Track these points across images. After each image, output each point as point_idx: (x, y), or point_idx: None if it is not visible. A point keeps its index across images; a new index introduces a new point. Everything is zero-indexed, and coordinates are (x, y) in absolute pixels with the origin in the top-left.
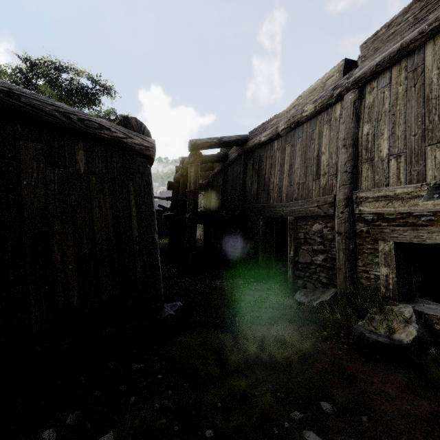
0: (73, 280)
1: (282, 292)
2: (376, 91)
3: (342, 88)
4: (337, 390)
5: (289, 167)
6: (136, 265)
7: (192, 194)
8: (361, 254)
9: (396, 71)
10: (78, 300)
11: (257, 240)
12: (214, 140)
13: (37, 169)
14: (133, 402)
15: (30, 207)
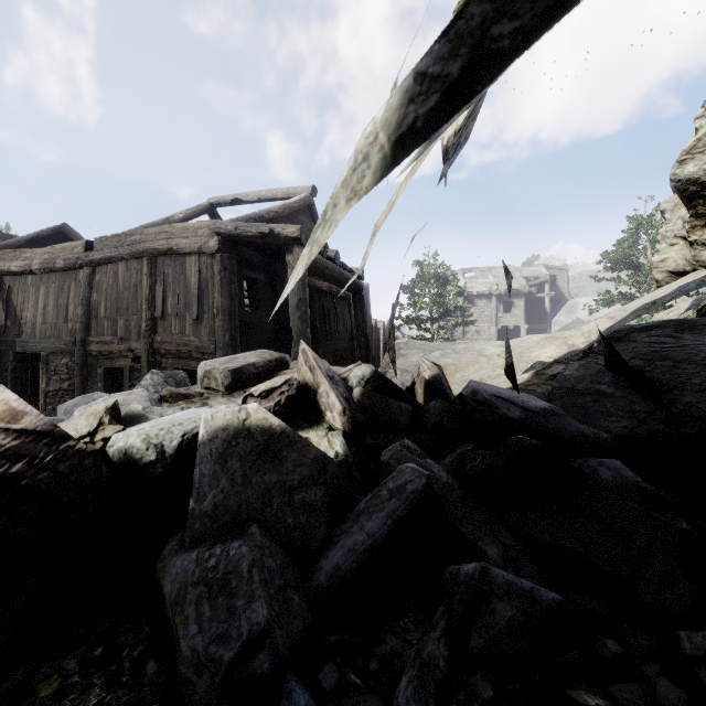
0: None
1: None
2: (101, 274)
3: (83, 261)
4: None
5: (44, 306)
6: None
7: None
8: (91, 377)
9: (110, 268)
10: None
11: (6, 377)
12: None
13: None
14: None
15: None
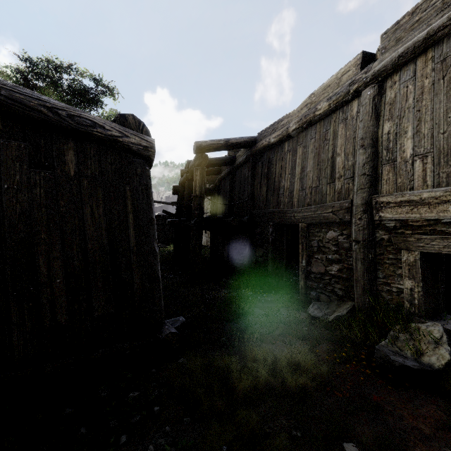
0: (61, 295)
1: (294, 305)
2: (398, 85)
3: (360, 83)
4: (362, 427)
5: (301, 170)
6: (133, 277)
7: (198, 199)
8: (382, 264)
9: (421, 62)
10: (67, 318)
11: (266, 247)
12: (221, 142)
13: (20, 171)
14: (123, 442)
15: (12, 214)
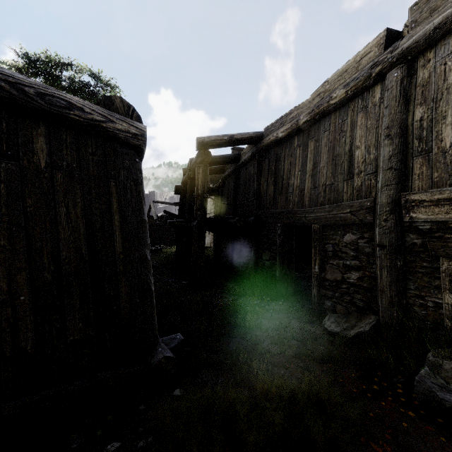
0: (26, 316)
1: (307, 316)
2: (433, 63)
3: (384, 64)
4: None
5: (313, 166)
6: (119, 291)
7: (200, 198)
8: (414, 273)
9: None
10: (34, 344)
11: (274, 250)
12: (225, 138)
13: None
14: None
15: None
